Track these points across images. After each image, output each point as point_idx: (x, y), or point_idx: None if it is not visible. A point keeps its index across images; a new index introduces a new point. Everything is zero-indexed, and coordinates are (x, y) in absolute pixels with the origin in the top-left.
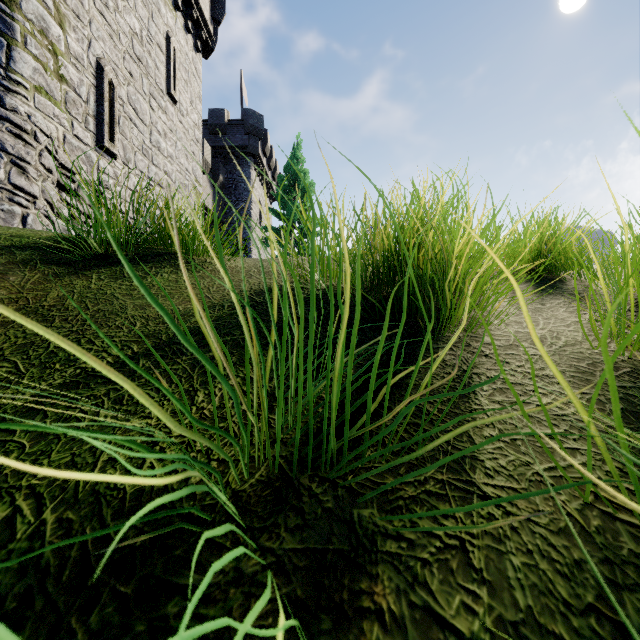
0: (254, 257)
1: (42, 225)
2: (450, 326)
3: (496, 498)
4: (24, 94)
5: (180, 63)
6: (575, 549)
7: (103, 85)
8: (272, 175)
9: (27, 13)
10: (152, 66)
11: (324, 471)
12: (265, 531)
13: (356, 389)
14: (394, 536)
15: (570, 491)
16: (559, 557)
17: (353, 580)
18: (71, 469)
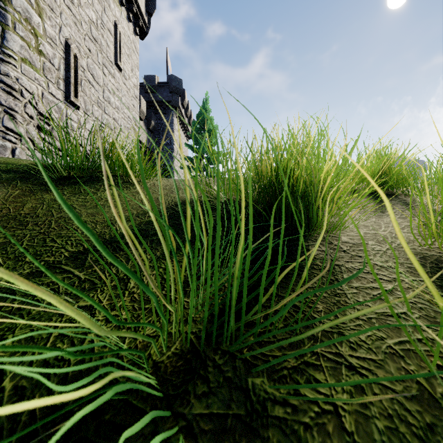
0: (176, 178)
1: (26, 155)
2: (316, 229)
3: (360, 368)
4: (14, 63)
5: (124, 43)
6: (426, 413)
7: (70, 58)
8: (188, 121)
9: (16, 7)
10: (104, 45)
11: (225, 345)
12: (178, 397)
13: (249, 277)
14: (281, 402)
15: (417, 362)
16: (414, 421)
17: (249, 442)
18: (29, 343)
